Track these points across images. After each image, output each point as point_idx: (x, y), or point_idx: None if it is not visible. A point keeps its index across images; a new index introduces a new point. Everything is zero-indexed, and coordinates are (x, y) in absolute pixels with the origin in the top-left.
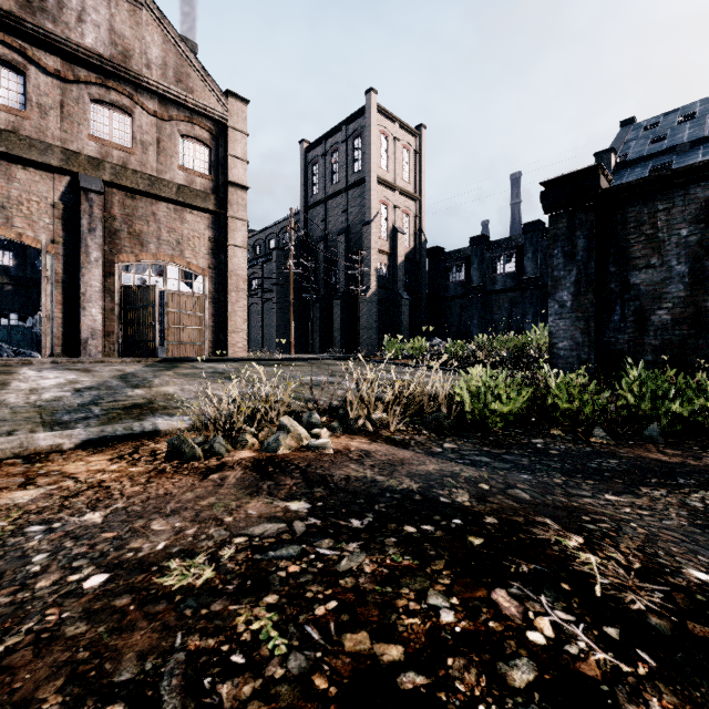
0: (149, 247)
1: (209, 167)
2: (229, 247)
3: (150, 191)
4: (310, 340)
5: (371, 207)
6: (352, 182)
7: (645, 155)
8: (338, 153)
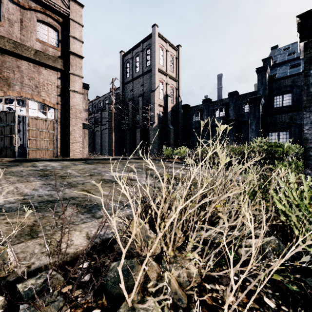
0: (14, 87)
1: (58, 43)
2: (70, 91)
3: (14, 51)
4: (125, 149)
5: (155, 83)
6: (146, 71)
7: (286, 60)
8: (138, 57)
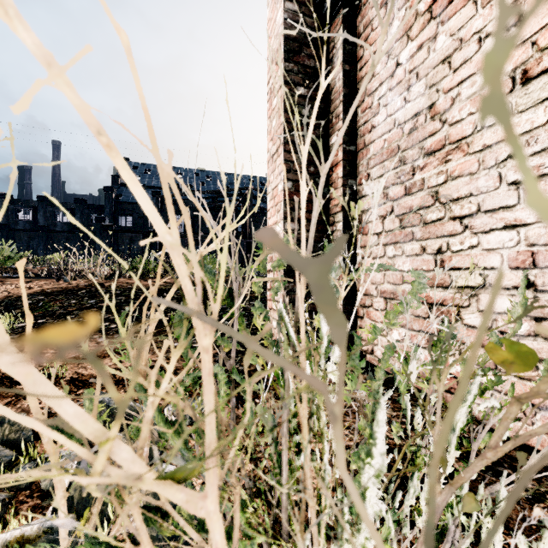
0: None
1: None
2: None
3: None
4: None
5: None
6: None
7: None
8: None
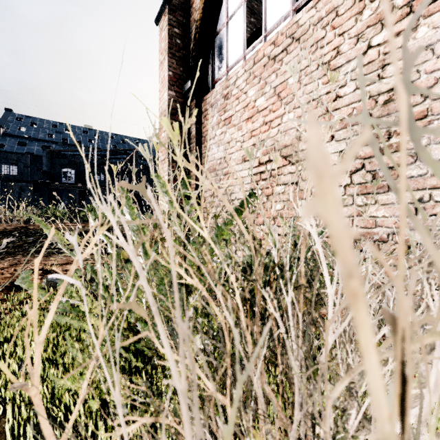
0: None
1: None
2: None
3: None
4: None
5: None
6: None
7: (16, 135)
8: None
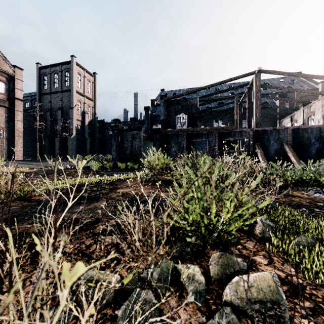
0: None
1: (5, 90)
2: (15, 121)
3: None
4: (43, 154)
5: (73, 102)
6: (65, 89)
7: None
8: (57, 75)
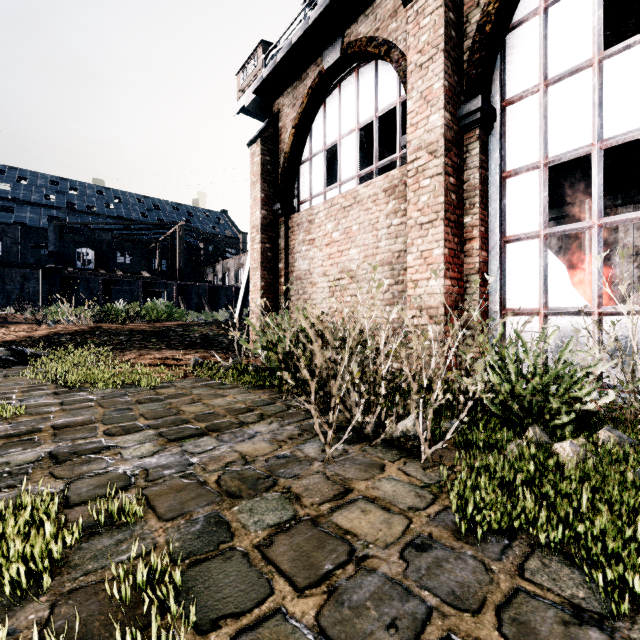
0: None
1: None
2: None
3: None
4: None
5: None
6: None
7: None
8: None
